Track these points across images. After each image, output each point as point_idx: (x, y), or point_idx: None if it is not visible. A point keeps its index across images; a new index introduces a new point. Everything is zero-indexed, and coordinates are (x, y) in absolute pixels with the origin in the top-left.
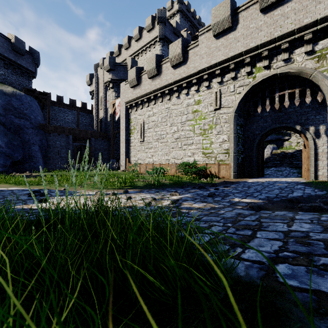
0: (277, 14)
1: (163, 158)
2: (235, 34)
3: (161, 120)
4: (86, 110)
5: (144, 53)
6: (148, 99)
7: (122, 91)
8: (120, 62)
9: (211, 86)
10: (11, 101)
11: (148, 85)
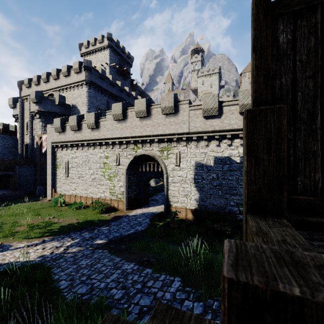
0: (144, 123)
1: (84, 192)
2: (126, 124)
3: (82, 163)
4: (8, 132)
5: (73, 89)
6: (72, 144)
7: (49, 132)
8: (48, 88)
9: (114, 149)
10: None
11: (72, 135)
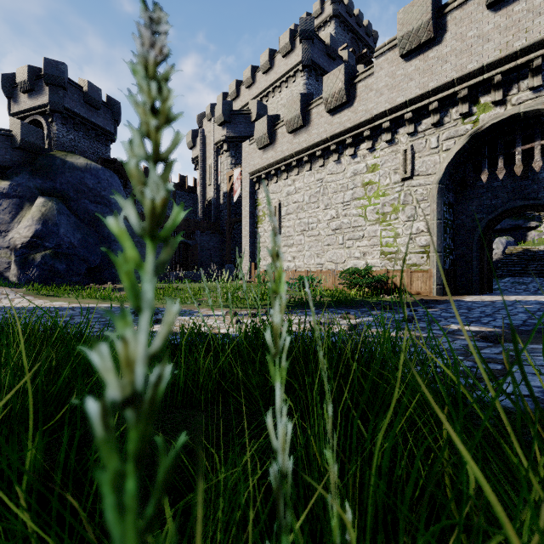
0: (519, 10)
1: (313, 261)
2: (440, 49)
3: (309, 200)
4: (186, 188)
5: (278, 91)
6: (288, 166)
7: (245, 156)
8: (238, 108)
9: (397, 141)
10: (84, 179)
11: (288, 144)
